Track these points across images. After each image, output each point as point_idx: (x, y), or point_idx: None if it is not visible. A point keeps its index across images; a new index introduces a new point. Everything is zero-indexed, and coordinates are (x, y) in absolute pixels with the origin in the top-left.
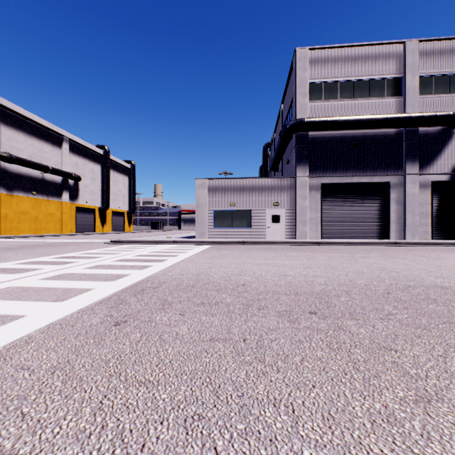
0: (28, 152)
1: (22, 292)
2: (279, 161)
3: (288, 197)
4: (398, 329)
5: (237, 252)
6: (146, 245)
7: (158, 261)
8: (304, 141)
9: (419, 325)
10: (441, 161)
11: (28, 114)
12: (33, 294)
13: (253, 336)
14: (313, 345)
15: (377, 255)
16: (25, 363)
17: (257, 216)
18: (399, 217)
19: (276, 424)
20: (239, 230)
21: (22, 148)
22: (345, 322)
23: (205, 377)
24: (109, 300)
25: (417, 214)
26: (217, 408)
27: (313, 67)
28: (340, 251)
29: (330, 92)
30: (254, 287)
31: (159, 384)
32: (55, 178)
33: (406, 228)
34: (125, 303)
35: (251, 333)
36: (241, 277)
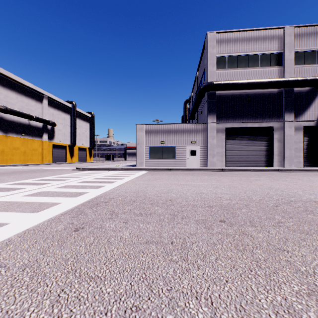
0: (19, 106)
1: (9, 205)
2: (195, 112)
3: (202, 137)
4: (287, 234)
5: (166, 176)
6: (101, 171)
7: (109, 183)
8: (213, 98)
9: (303, 230)
10: (310, 112)
11: (19, 79)
12: (16, 207)
13: (178, 239)
14: (224, 246)
15: (266, 178)
16: (3, 262)
17: (180, 151)
18: (280, 151)
19: (199, 315)
20: (167, 161)
21: (14, 103)
22: (247, 228)
23: (142, 274)
24: (72, 211)
25: (293, 149)
26: (150, 300)
27: (220, 46)
28: (239, 175)
29: (232, 63)
30: (178, 202)
31: (106, 279)
32: (37, 124)
33: (285, 159)
34: (83, 214)
35: (177, 237)
36: (169, 194)
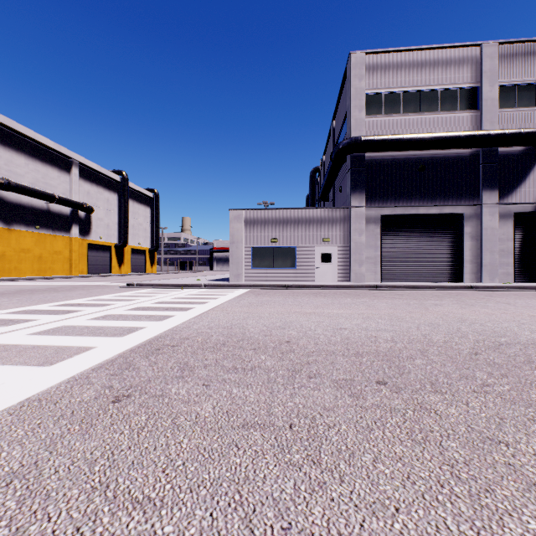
0: (30, 178)
1: (1, 352)
2: (329, 188)
3: (342, 232)
4: (502, 408)
5: (280, 298)
6: (169, 289)
7: (182, 310)
8: (360, 164)
9: (529, 401)
10: (525, 188)
11: (30, 132)
12: (14, 355)
13: (303, 420)
14: (387, 434)
15: (452, 302)
16: None
17: (304, 254)
18: (474, 255)
19: None
20: (282, 271)
21: (23, 174)
22: (427, 397)
23: (234, 493)
24: (112, 363)
25: (497, 252)
26: None
27: (371, 75)
28: (405, 297)
29: (392, 104)
30: (301, 345)
31: (163, 505)
32: (62, 210)
33: (483, 269)
34: (132, 369)
35: (299, 414)
36: (285, 331)
